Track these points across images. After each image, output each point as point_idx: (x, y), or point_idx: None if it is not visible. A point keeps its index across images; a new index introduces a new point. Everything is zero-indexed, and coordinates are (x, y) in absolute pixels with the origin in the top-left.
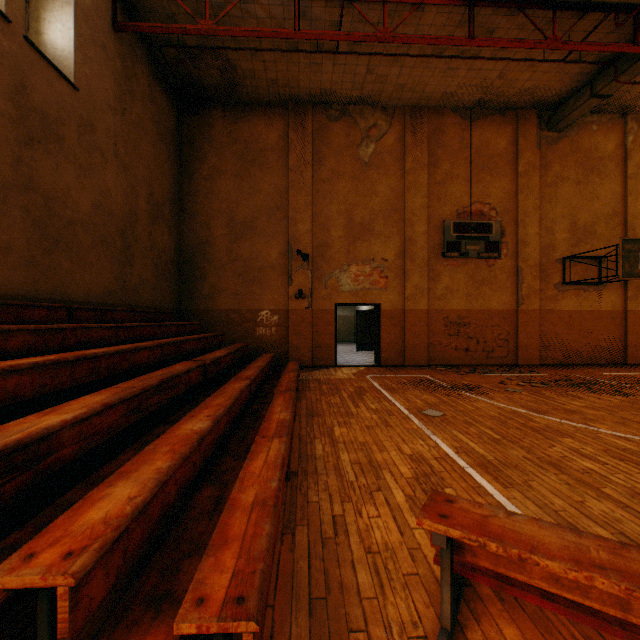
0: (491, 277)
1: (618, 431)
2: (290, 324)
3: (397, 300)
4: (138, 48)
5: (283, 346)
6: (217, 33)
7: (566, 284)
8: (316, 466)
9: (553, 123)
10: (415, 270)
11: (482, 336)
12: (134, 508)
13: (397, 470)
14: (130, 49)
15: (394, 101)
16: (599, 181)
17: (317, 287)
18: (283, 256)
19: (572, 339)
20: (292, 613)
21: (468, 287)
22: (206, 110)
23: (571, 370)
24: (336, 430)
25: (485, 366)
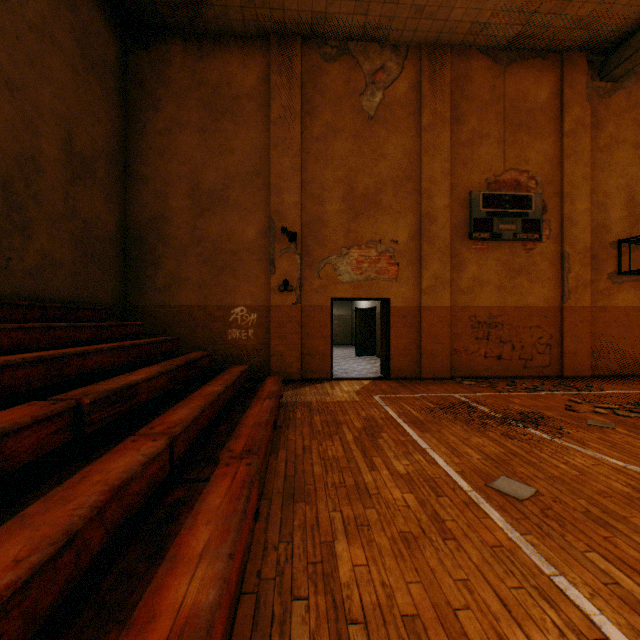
0: (529, 265)
1: None
2: (272, 325)
3: (411, 294)
4: None
5: (263, 353)
6: None
7: (622, 274)
8: None
9: (608, 69)
10: (434, 255)
11: (518, 340)
12: None
13: None
14: None
15: (408, 35)
16: None
17: (308, 277)
18: (263, 236)
19: (629, 343)
20: None
21: (501, 277)
22: (161, 42)
23: (638, 384)
24: (341, 556)
25: (522, 378)
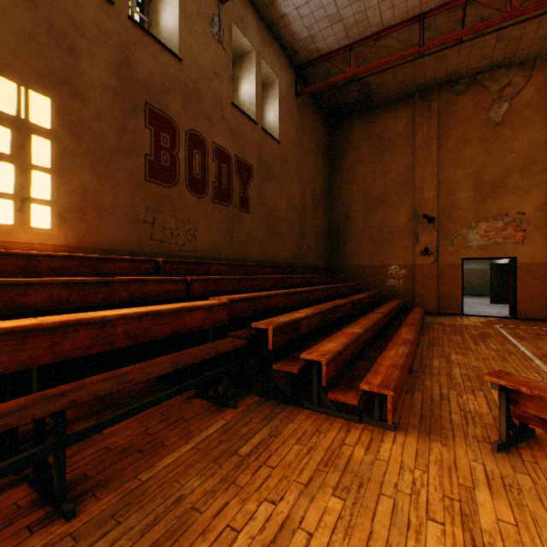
0: None
1: None
2: (416, 277)
3: (538, 253)
4: (306, 100)
5: (409, 295)
6: (358, 73)
7: None
8: (431, 371)
9: None
10: None
11: None
12: (338, 350)
13: None
14: (302, 103)
15: (533, 53)
16: None
17: (442, 244)
18: (409, 221)
19: None
20: (410, 416)
21: None
22: (347, 120)
23: None
24: (452, 356)
25: None
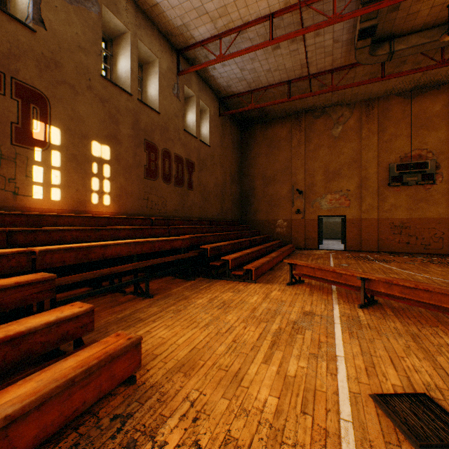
0: (427, 196)
1: (430, 276)
2: (292, 226)
3: (356, 213)
4: (226, 116)
5: (289, 237)
6: (256, 108)
7: None
8: (281, 269)
9: None
10: (368, 195)
11: (420, 235)
12: (237, 256)
13: None
14: (224, 119)
15: (353, 100)
16: None
17: (307, 207)
18: (289, 192)
19: None
20: (263, 280)
21: (408, 204)
22: (252, 127)
23: None
24: None
25: (422, 254)
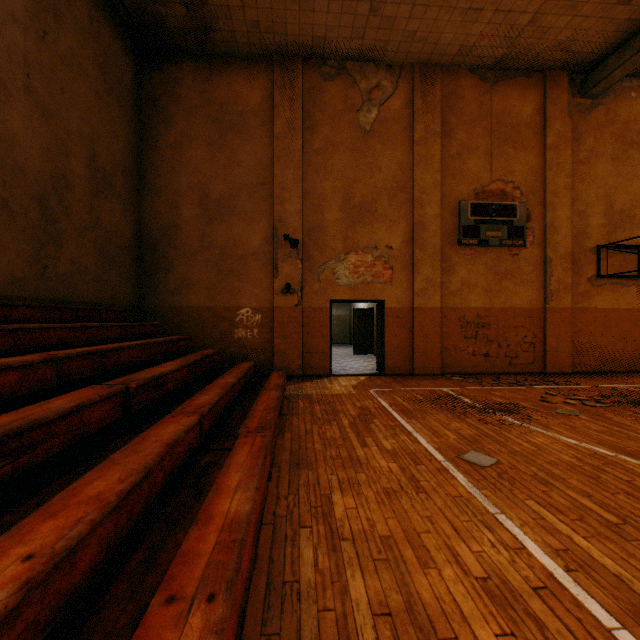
0: (515, 269)
1: None
2: (276, 325)
3: (404, 296)
4: None
5: (267, 351)
6: None
7: (601, 278)
8: (299, 630)
9: (588, 87)
10: (426, 260)
11: (504, 339)
12: None
13: None
14: None
15: (401, 56)
16: (639, 157)
17: (308, 280)
18: (267, 242)
19: (608, 342)
20: None
21: (488, 281)
22: (173, 63)
23: (613, 380)
24: (336, 502)
25: (508, 374)
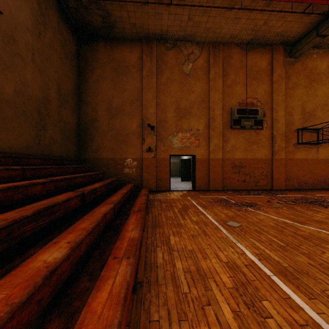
0: (258, 140)
1: None
2: (143, 166)
3: (205, 153)
4: None
5: (139, 179)
6: None
7: (299, 144)
8: (157, 275)
9: (292, 53)
10: (215, 136)
11: (253, 173)
12: None
13: (220, 279)
14: None
15: (203, 39)
16: (317, 86)
17: (159, 145)
18: (139, 127)
19: (303, 175)
20: None
21: (245, 145)
22: (94, 42)
23: (304, 193)
24: (171, 239)
25: (254, 190)
